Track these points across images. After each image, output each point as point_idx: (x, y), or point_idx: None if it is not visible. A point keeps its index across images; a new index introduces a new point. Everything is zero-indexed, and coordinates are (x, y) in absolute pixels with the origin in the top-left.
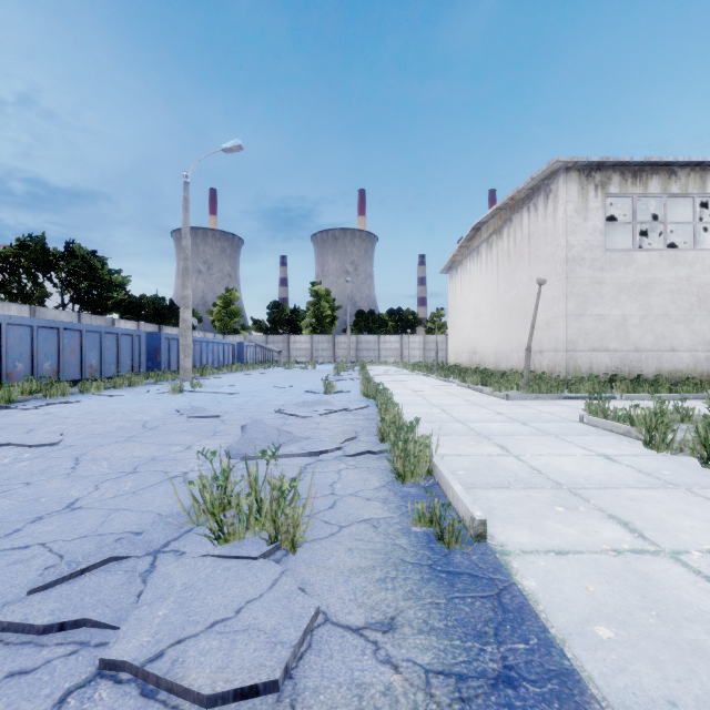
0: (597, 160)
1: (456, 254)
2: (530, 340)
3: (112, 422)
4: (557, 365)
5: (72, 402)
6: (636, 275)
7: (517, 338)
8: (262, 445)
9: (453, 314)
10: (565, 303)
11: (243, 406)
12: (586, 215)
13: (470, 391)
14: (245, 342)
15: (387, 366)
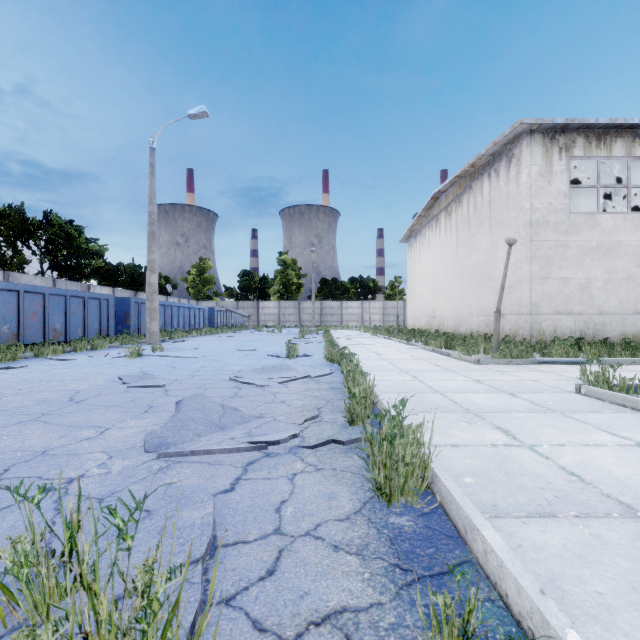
0: (562, 122)
1: (415, 223)
2: (500, 302)
3: (38, 392)
4: (520, 328)
5: (16, 367)
6: (600, 238)
7: (477, 302)
8: (197, 429)
9: (411, 280)
10: (529, 266)
11: (197, 372)
12: (550, 178)
13: (436, 354)
14: (216, 307)
15: (349, 330)
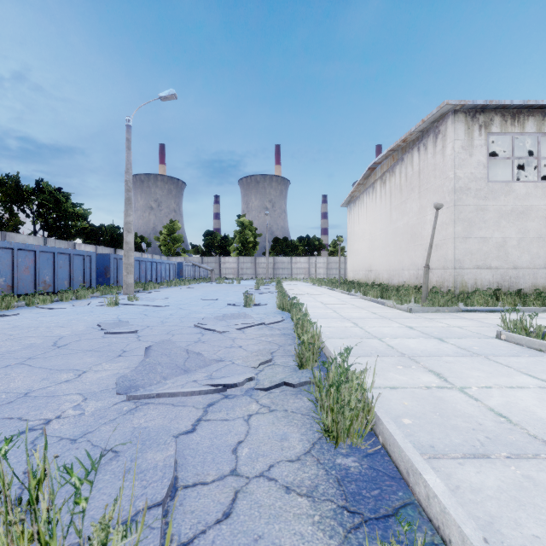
0: (482, 103)
1: (354, 190)
2: (429, 258)
3: (26, 338)
4: (445, 281)
5: (9, 315)
6: (514, 203)
7: (408, 258)
8: (163, 372)
9: (351, 239)
10: (453, 227)
11: (166, 319)
12: (471, 151)
13: (373, 303)
14: (184, 262)
15: (298, 282)
